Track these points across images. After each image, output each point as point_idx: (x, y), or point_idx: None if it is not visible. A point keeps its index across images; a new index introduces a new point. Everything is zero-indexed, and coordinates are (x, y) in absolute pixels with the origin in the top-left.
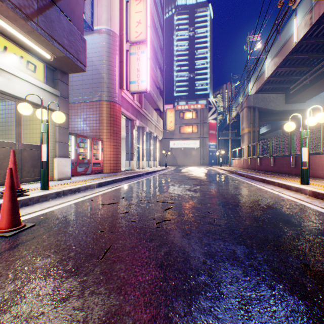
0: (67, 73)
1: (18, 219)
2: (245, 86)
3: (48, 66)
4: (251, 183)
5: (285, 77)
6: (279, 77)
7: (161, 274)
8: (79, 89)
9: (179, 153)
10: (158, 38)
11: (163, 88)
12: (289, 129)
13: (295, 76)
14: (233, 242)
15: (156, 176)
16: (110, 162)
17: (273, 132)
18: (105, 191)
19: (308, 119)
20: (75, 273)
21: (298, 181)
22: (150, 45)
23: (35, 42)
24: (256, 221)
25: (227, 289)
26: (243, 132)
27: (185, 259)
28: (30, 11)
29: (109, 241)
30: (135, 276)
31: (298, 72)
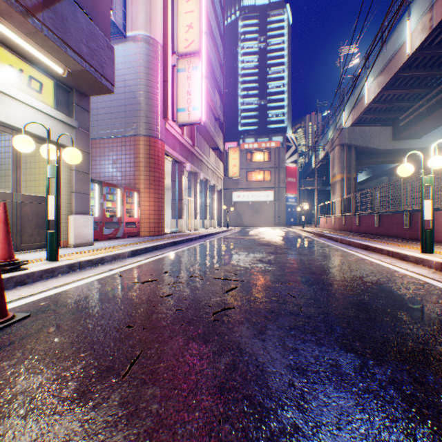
0: (87, 95)
1: (2, 308)
2: (336, 117)
3: (60, 84)
4: (349, 251)
5: (393, 103)
6: (385, 103)
7: (220, 406)
8: (107, 119)
9: (245, 208)
10: (216, 50)
11: (224, 120)
12: (405, 173)
13: (408, 101)
14: (333, 346)
15: (214, 241)
16: (149, 221)
17: (375, 180)
18: (141, 262)
19: (432, 159)
20: (77, 404)
21: (417, 248)
22: (205, 60)
23: (40, 49)
24: (365, 310)
25: (333, 438)
26: (334, 180)
27: (259, 378)
28: (32, 3)
29: (138, 344)
30: (176, 410)
31: (412, 95)
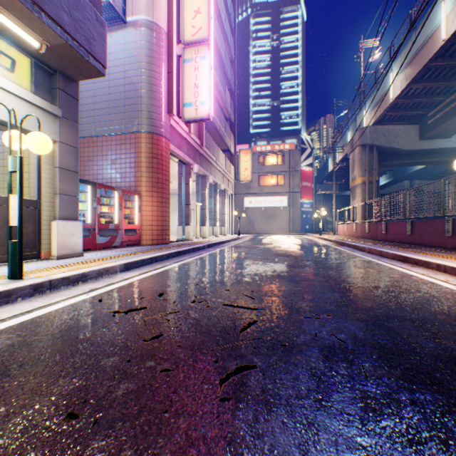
0: (74, 80)
1: None
2: (356, 115)
3: (40, 64)
4: (384, 263)
5: (421, 98)
6: (412, 99)
7: None
8: (105, 115)
9: (258, 215)
10: (227, 45)
11: (235, 120)
12: None
13: (438, 96)
14: None
15: (224, 250)
16: (151, 228)
17: (396, 184)
18: (133, 278)
19: None
20: None
21: None
22: (215, 55)
23: (7, 13)
24: None
25: None
26: (355, 184)
27: None
28: None
29: None
30: None
31: (443, 89)
